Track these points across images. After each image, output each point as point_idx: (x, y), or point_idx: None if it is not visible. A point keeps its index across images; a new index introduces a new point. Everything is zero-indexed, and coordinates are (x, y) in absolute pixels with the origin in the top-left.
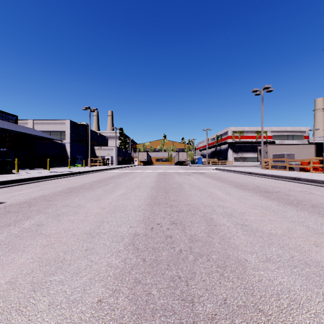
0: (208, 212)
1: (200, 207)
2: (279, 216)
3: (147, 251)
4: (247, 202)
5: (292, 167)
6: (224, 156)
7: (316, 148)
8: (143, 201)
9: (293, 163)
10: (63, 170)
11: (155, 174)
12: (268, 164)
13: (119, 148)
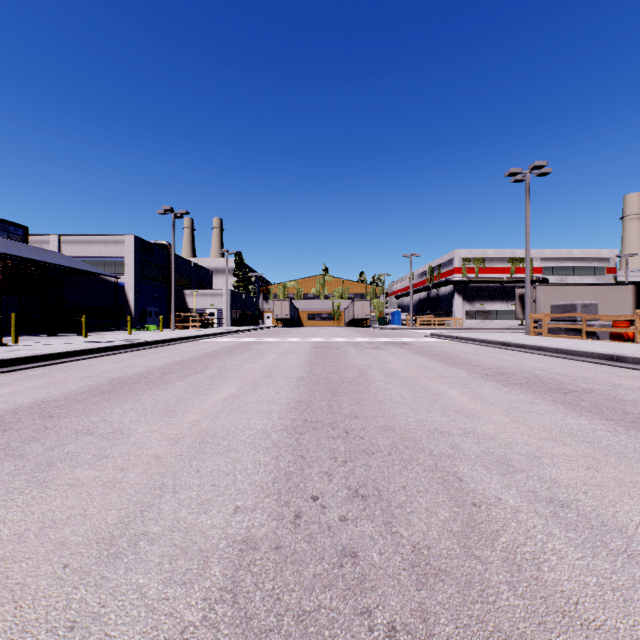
0: (445, 453)
1: (420, 436)
2: (637, 468)
3: (277, 636)
4: (532, 420)
5: (595, 332)
6: (445, 309)
7: (636, 291)
8: (277, 419)
9: (596, 324)
10: (114, 337)
11: (307, 346)
12: (540, 326)
13: (234, 292)
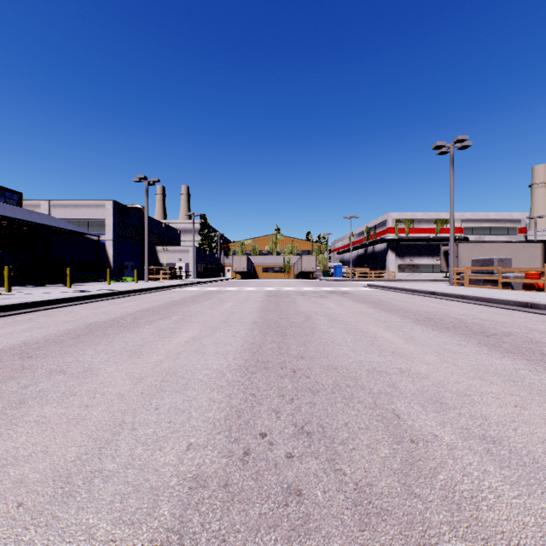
0: (383, 391)
1: (360, 375)
2: None
3: None
4: (460, 360)
5: (510, 283)
6: (380, 263)
7: (544, 248)
8: (232, 359)
9: (510, 276)
10: (95, 287)
11: (261, 295)
12: (462, 277)
13: (199, 248)
